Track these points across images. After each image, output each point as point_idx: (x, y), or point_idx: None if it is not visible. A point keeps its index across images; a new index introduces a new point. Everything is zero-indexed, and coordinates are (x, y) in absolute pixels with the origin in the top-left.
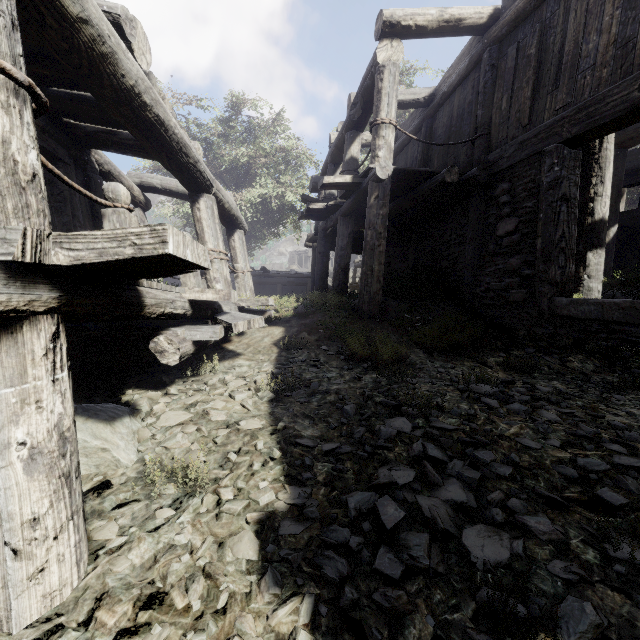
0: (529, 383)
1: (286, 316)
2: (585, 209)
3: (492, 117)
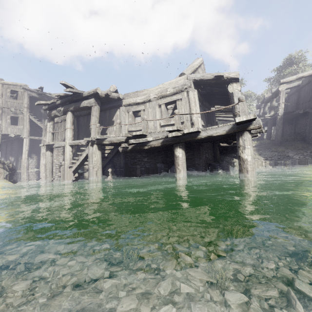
0: None
1: (255, 145)
2: None
3: None
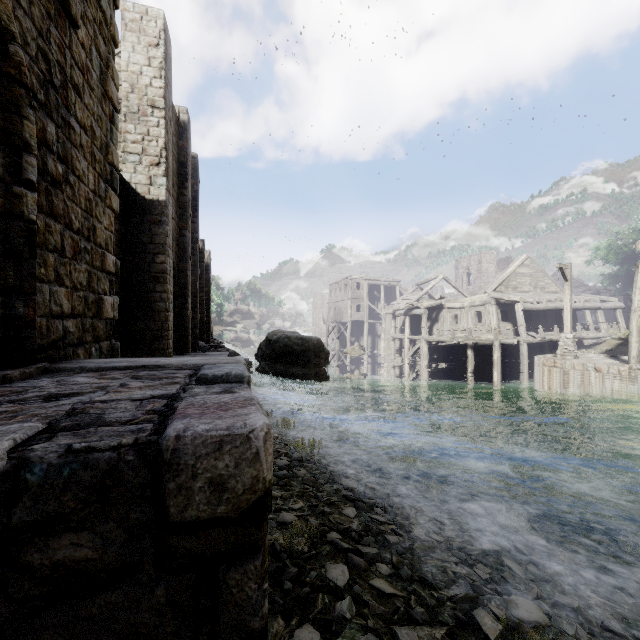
0: None
1: (625, 338)
2: None
3: None
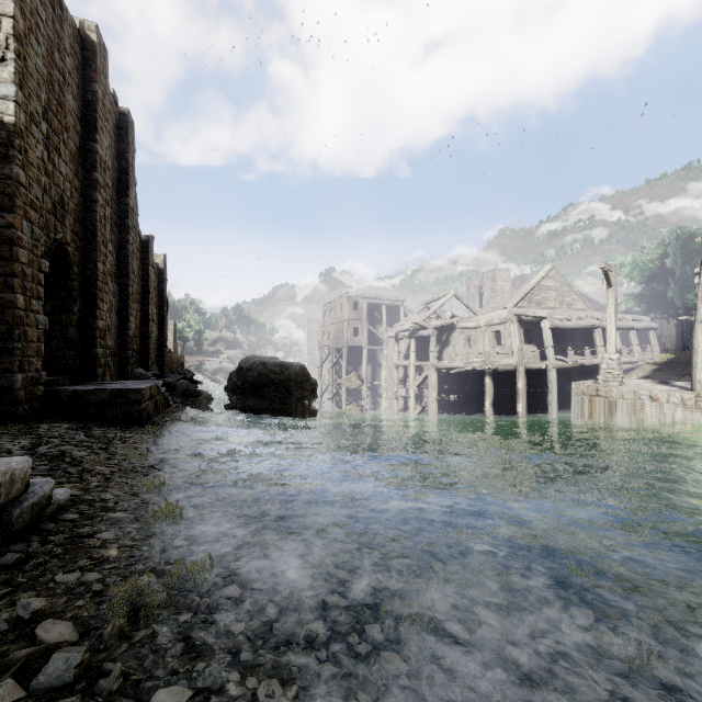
0: None
1: (662, 362)
2: None
3: None
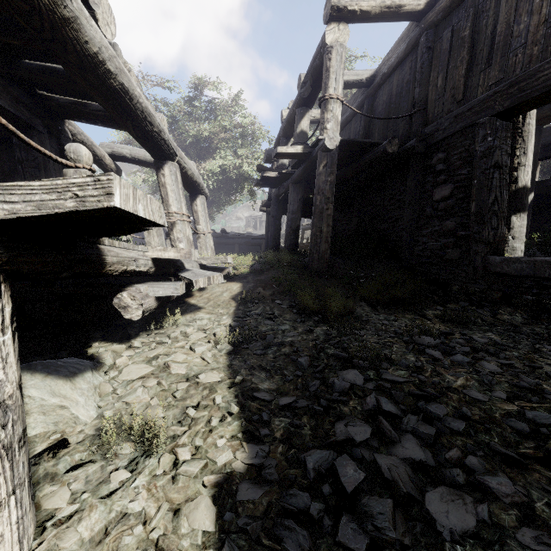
0: (466, 334)
1: (243, 273)
2: (510, 177)
3: (428, 94)
